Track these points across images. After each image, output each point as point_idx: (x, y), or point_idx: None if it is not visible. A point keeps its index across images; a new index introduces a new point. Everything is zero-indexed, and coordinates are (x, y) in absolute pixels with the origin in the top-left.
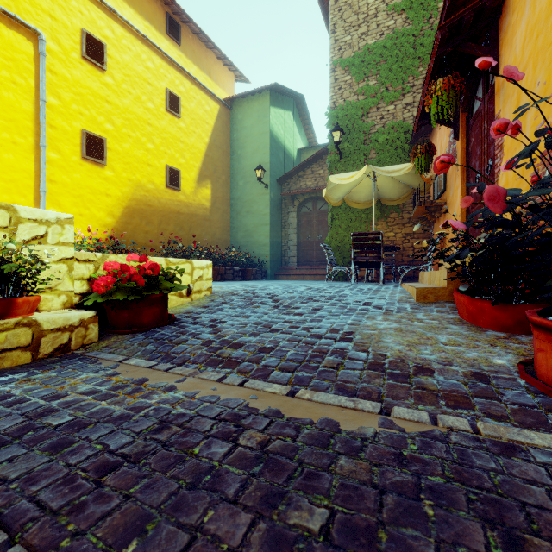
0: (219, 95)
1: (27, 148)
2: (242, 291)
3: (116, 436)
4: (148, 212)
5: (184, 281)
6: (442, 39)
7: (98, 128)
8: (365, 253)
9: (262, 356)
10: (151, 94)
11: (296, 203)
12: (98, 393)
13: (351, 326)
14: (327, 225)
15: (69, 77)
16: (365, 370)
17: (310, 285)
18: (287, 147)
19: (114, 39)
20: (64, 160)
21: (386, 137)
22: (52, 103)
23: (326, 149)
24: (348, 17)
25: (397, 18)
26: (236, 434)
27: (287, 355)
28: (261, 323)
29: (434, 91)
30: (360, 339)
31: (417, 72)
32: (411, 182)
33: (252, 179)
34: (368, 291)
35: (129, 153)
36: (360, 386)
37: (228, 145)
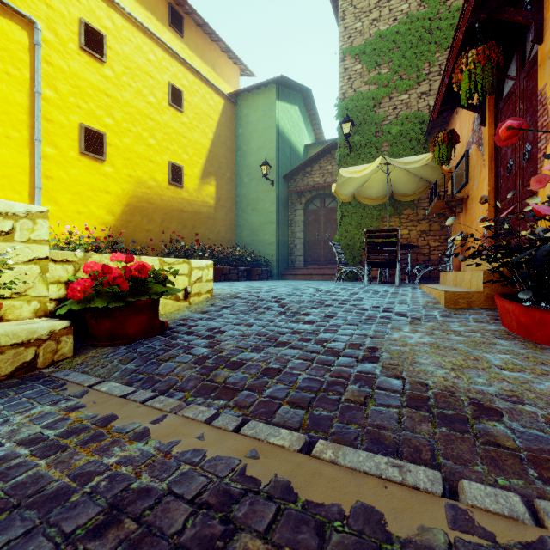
0: (224, 89)
1: (21, 143)
2: (246, 294)
3: (30, 544)
4: (150, 210)
5: (180, 283)
6: (476, 2)
7: (97, 123)
8: (379, 251)
9: (266, 382)
10: (153, 87)
11: (303, 200)
12: (42, 443)
13: (374, 339)
14: (335, 223)
15: (66, 68)
16: (404, 408)
17: (319, 287)
18: (294, 142)
19: (114, 29)
20: (61, 156)
21: (400, 128)
22: (48, 95)
23: (334, 144)
24: (358, 3)
25: (411, 1)
26: (222, 542)
27: (298, 381)
28: (266, 333)
29: (465, 64)
30: (389, 359)
31: (433, 58)
32: (428, 175)
33: (257, 176)
34: (385, 294)
35: (130, 149)
36: (401, 437)
37: (232, 141)
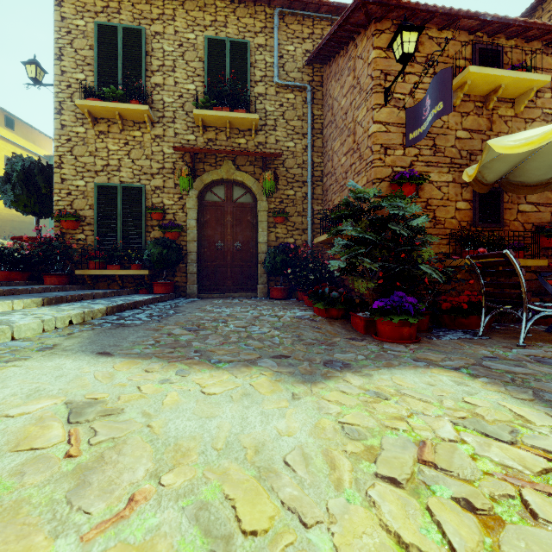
0: (41, 153)
1: None
2: None
3: None
4: None
5: None
6: None
7: None
8: None
9: None
10: None
11: None
12: None
13: None
14: None
15: None
16: None
17: None
18: None
19: None
20: None
21: None
22: None
23: None
24: None
25: None
26: None
27: None
28: None
29: None
30: None
31: None
32: None
33: None
34: None
35: None
36: None
37: None
